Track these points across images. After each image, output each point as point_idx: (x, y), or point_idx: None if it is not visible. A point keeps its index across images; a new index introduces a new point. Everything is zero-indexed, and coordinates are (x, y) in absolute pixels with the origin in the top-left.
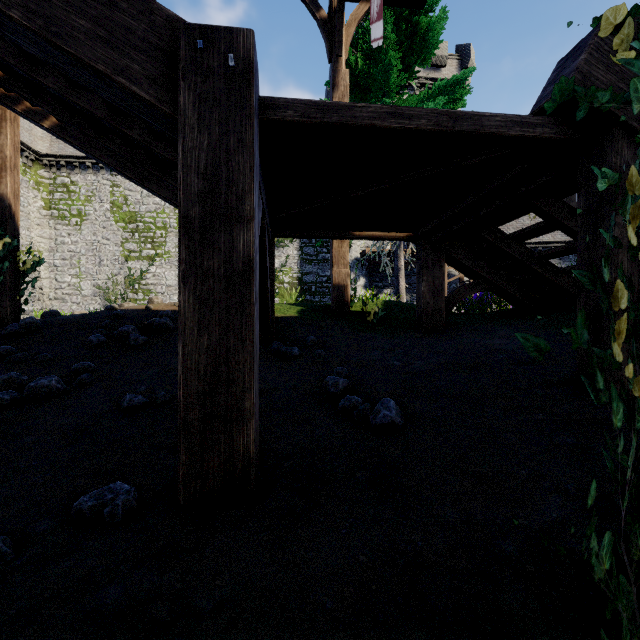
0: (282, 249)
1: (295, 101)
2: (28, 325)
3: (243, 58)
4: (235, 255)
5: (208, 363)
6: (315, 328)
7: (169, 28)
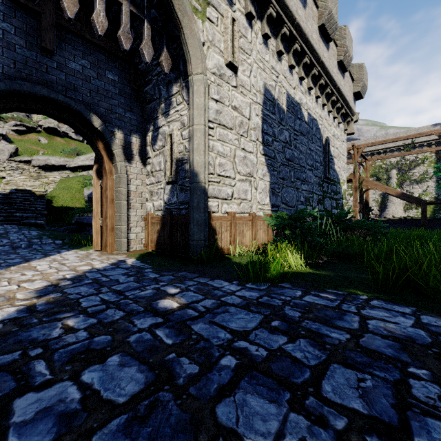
0: (423, 183)
1: (431, 202)
2: (376, 220)
3: (426, 202)
4: (425, 214)
5: (423, 221)
6: (436, 220)
7: (419, 199)
